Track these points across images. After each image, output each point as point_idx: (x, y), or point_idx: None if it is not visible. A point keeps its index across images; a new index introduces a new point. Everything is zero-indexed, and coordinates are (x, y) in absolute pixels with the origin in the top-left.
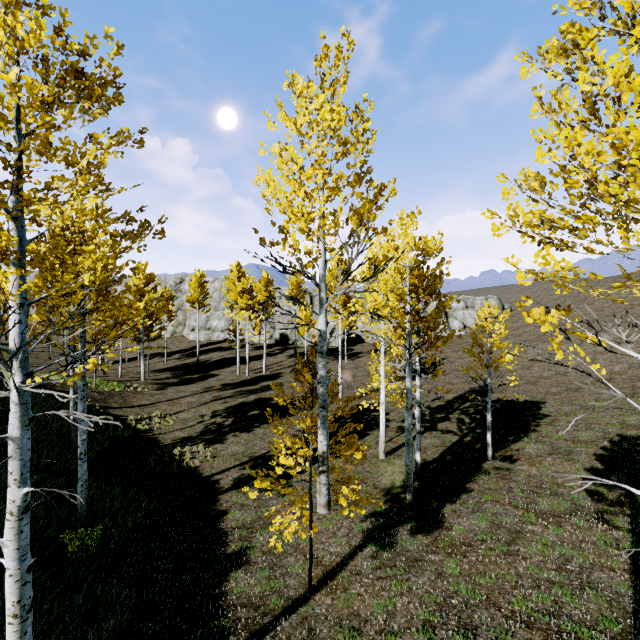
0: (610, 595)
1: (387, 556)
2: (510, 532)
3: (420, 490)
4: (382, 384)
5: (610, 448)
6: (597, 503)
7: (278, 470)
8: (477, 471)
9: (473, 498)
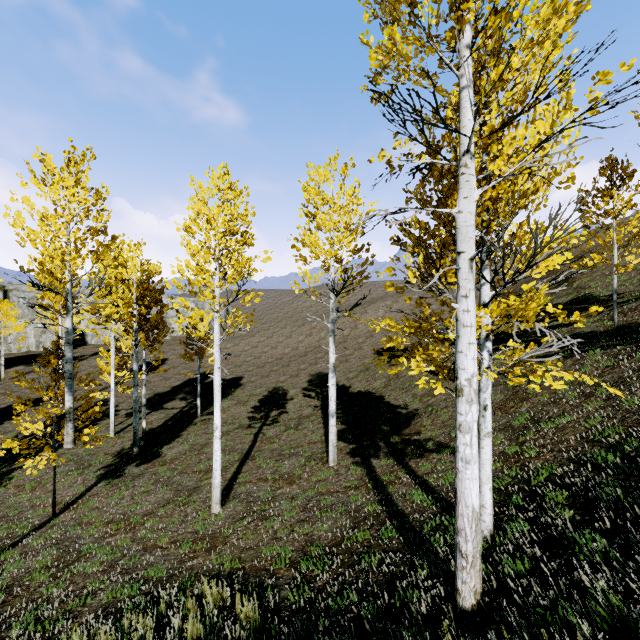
0: (240, 451)
1: (118, 480)
2: (201, 445)
3: (146, 445)
4: (112, 374)
5: (267, 395)
6: (251, 421)
7: (25, 432)
8: (189, 425)
9: (183, 438)
